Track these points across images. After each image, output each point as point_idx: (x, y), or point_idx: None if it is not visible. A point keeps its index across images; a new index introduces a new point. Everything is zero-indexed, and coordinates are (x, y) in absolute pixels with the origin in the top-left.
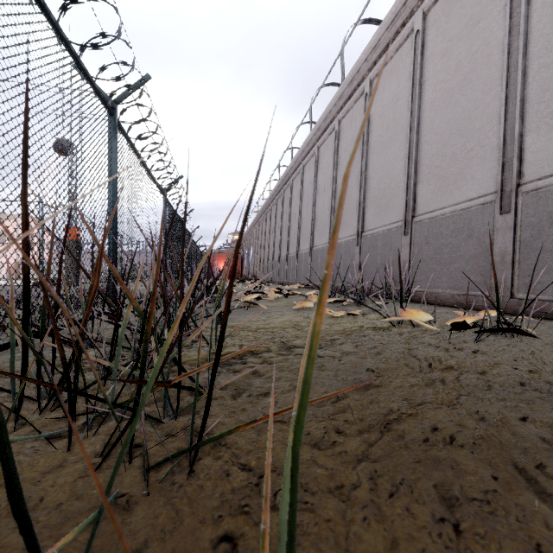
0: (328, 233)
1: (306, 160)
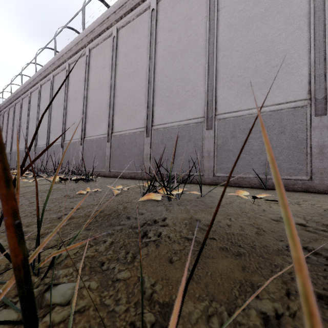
0: (46, 139)
1: (32, 89)
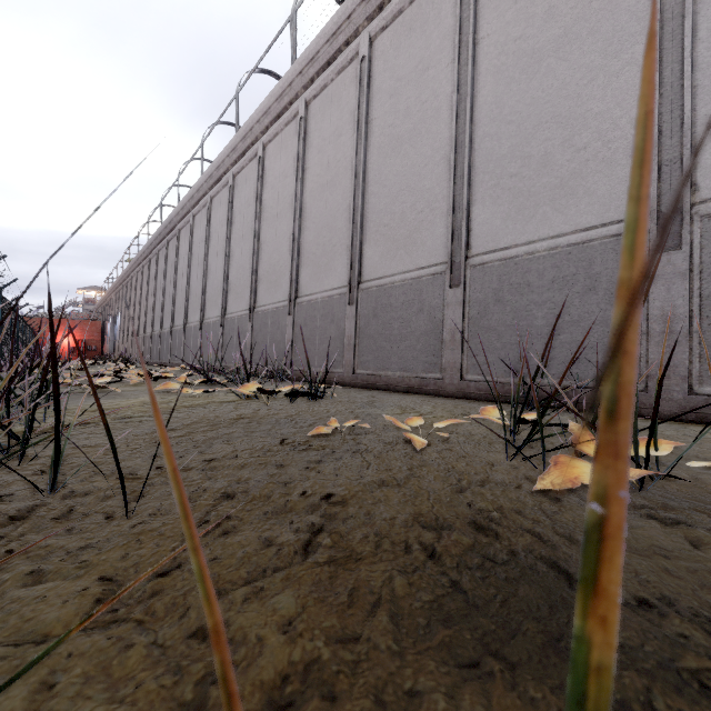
0: (221, 305)
1: (196, 209)
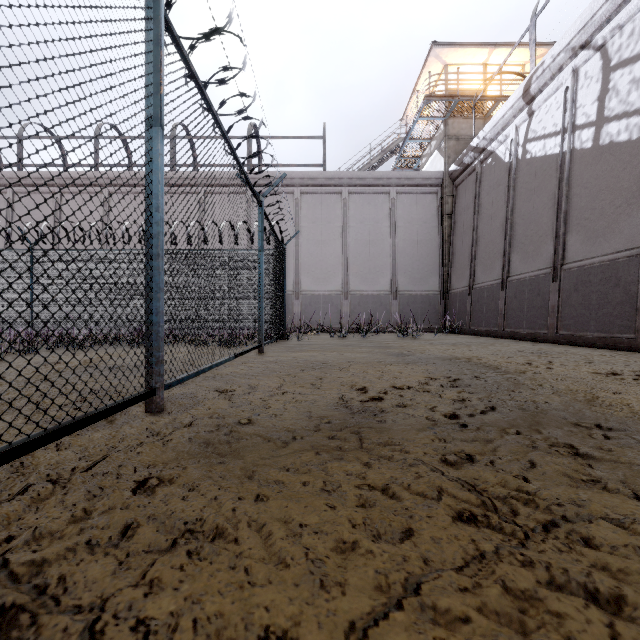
0: None
1: None
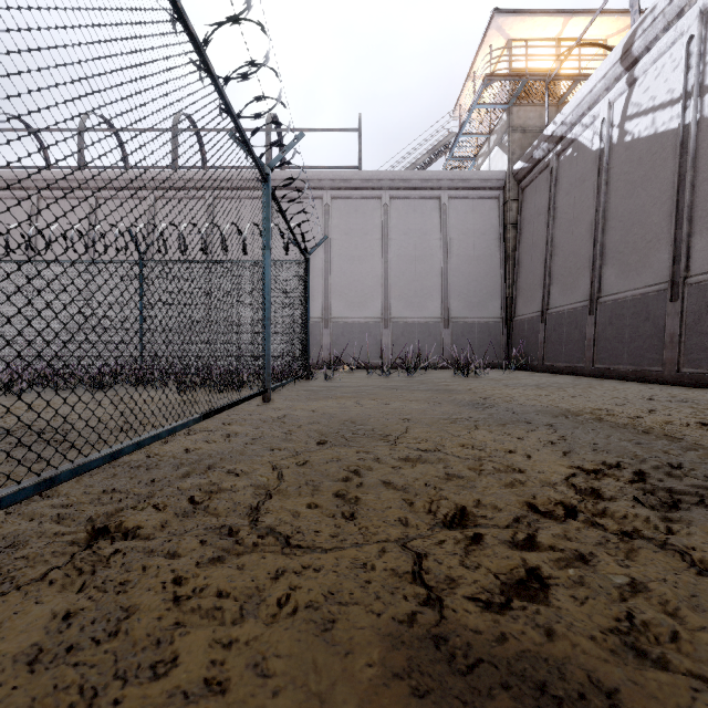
0: None
1: None
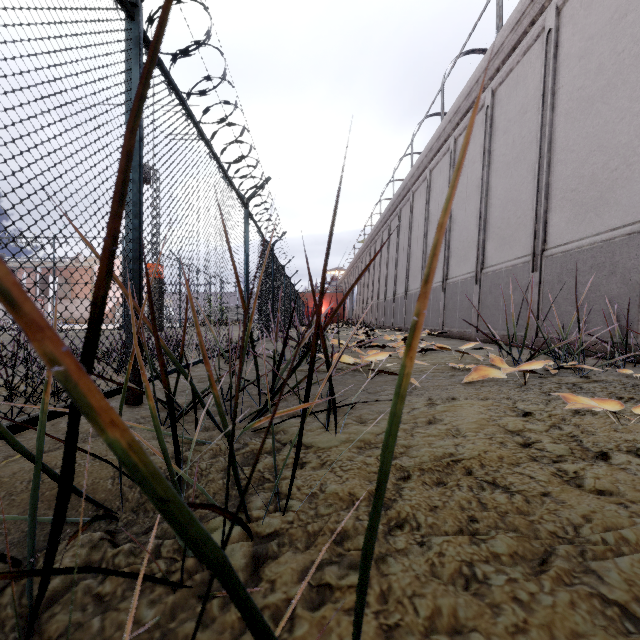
0: (475, 258)
1: (434, 161)
